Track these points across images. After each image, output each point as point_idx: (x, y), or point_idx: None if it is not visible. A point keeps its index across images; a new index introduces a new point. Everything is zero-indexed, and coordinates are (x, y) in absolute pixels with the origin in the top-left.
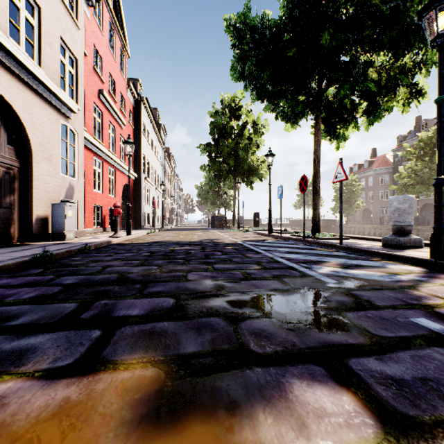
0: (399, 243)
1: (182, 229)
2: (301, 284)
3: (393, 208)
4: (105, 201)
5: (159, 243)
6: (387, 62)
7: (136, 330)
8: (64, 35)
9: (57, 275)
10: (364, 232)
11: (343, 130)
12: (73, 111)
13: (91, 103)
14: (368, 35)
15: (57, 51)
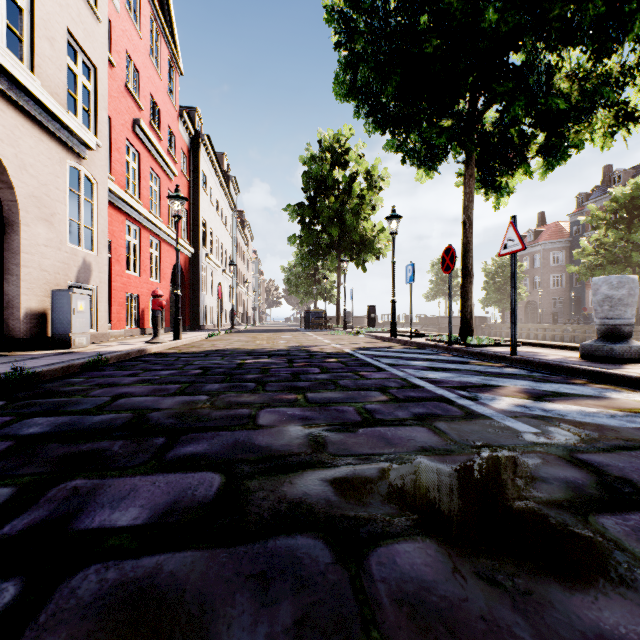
0: (611, 354)
1: (262, 330)
2: (472, 435)
3: (601, 296)
4: (143, 288)
5: (221, 352)
6: (581, 67)
7: (108, 584)
8: (75, 27)
9: (22, 413)
10: (529, 334)
11: (505, 179)
12: (89, 147)
13: (122, 139)
14: (556, 17)
15: (62, 52)
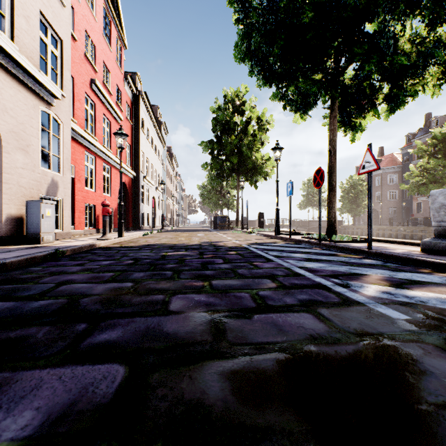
0: None
1: (183, 230)
2: (352, 322)
3: (438, 204)
4: (98, 200)
5: (151, 246)
6: (418, 35)
7: None
8: (45, 9)
9: None
10: (372, 233)
11: (359, 120)
12: (56, 96)
13: (82, 93)
14: None
15: (35, 27)
